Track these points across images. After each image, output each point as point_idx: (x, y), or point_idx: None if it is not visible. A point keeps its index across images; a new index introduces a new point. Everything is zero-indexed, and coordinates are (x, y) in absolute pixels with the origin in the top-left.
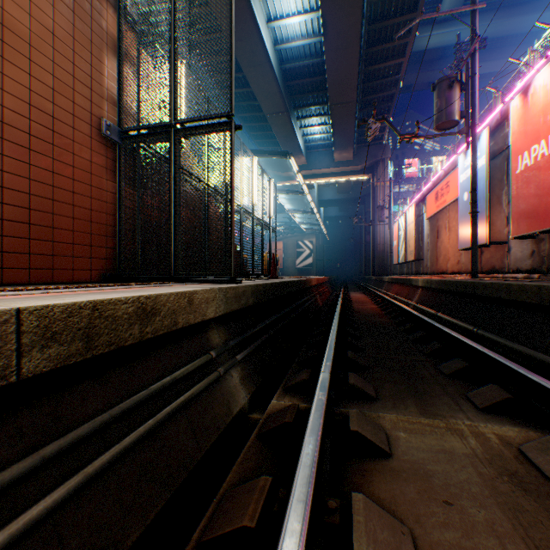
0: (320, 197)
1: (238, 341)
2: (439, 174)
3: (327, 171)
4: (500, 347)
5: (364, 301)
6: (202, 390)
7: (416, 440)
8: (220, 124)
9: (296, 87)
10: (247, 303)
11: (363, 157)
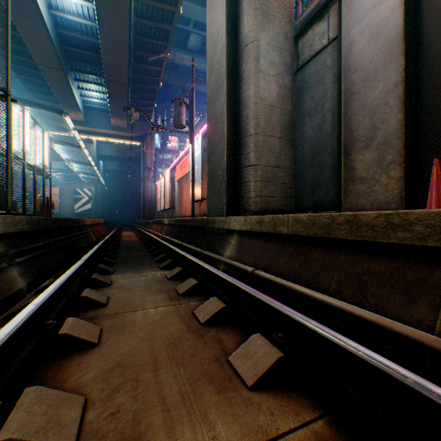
0: (100, 152)
1: (17, 251)
2: (183, 154)
3: (106, 132)
4: (190, 249)
5: (132, 236)
6: None
7: (126, 280)
8: None
9: (73, 52)
10: (24, 229)
11: (137, 128)
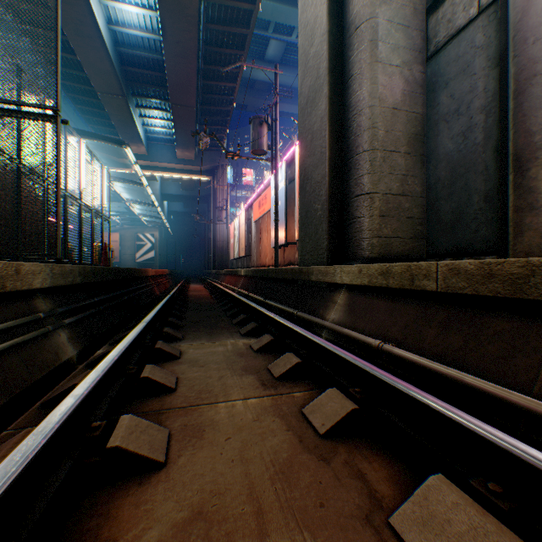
0: (164, 190)
1: (66, 309)
2: (262, 188)
3: (171, 166)
4: (275, 309)
5: (201, 290)
6: (33, 338)
7: (199, 351)
8: (44, 115)
9: (135, 74)
10: (76, 281)
11: (206, 160)
